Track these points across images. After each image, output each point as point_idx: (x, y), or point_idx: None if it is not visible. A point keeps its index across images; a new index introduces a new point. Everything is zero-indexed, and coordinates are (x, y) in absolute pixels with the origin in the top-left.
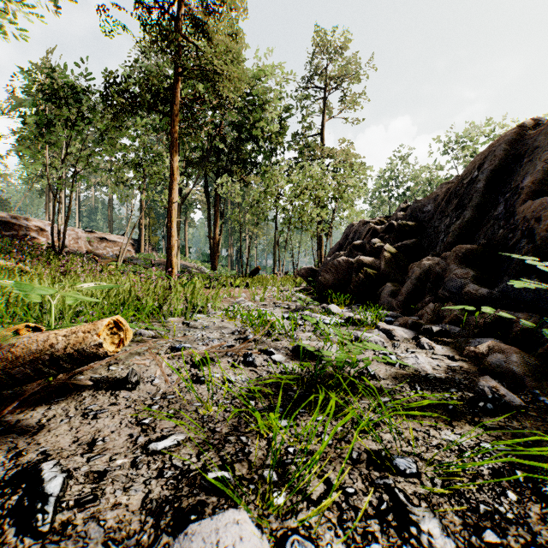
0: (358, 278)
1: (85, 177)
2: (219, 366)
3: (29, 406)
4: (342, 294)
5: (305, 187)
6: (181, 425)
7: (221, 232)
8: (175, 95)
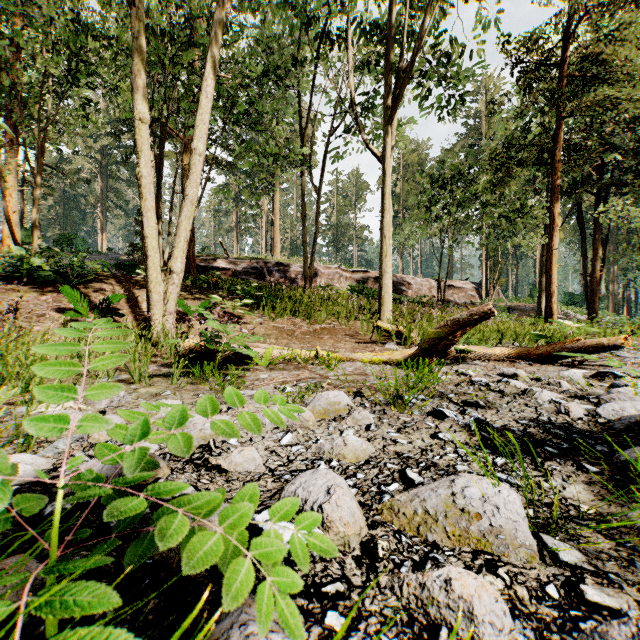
0: None
1: (468, 241)
2: None
3: (578, 365)
4: None
5: None
6: None
7: (602, 266)
8: (554, 142)
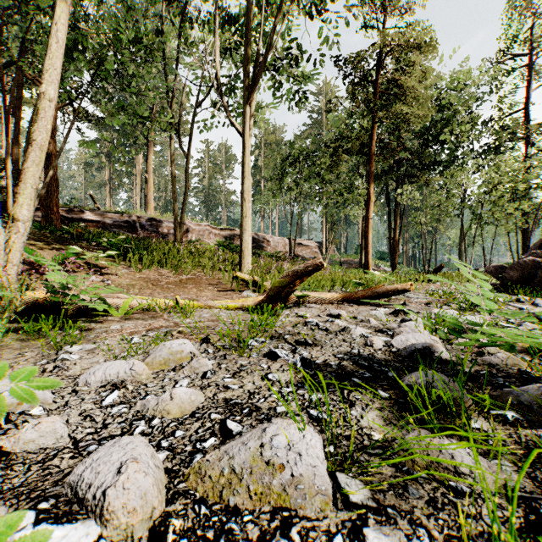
0: (541, 275)
1: (311, 209)
2: (435, 305)
3: (383, 305)
4: (522, 287)
5: (498, 182)
6: (430, 310)
7: (400, 233)
8: (370, 139)
